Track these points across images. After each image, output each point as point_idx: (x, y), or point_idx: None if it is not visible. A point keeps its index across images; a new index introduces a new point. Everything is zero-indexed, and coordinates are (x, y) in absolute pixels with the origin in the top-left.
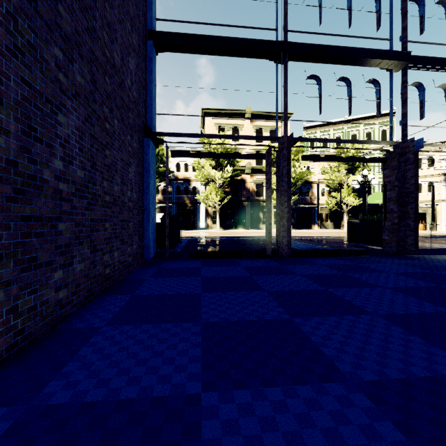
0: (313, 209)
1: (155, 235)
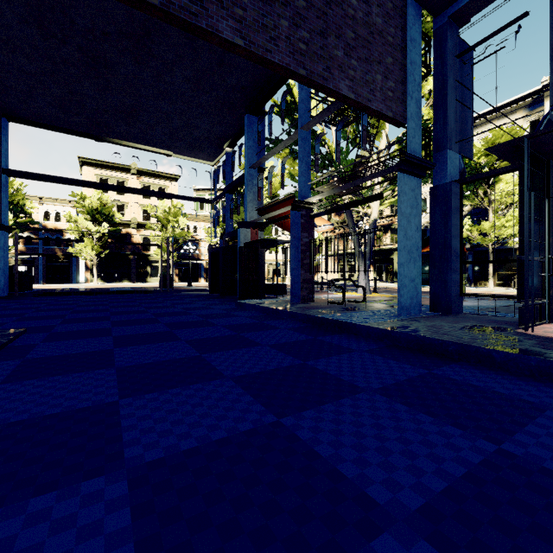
0: (200, 264)
1: (8, 283)
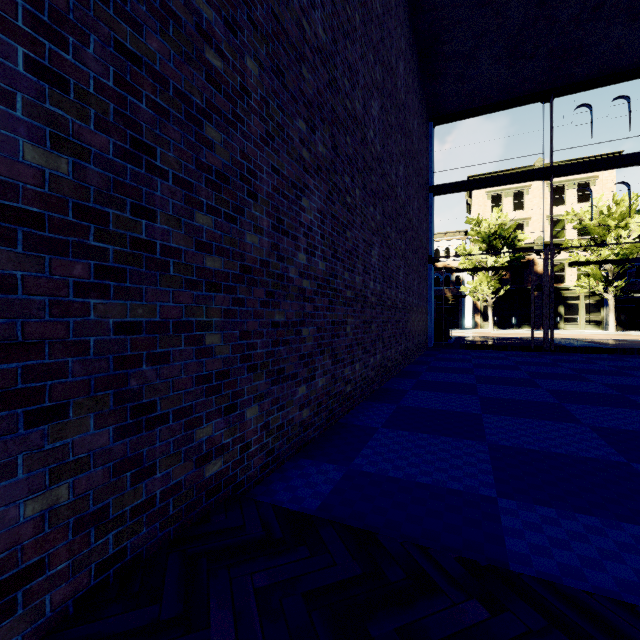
0: None
1: (433, 330)
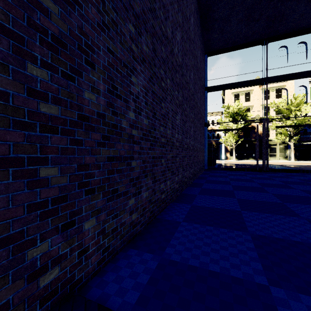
0: None
1: (207, 161)
